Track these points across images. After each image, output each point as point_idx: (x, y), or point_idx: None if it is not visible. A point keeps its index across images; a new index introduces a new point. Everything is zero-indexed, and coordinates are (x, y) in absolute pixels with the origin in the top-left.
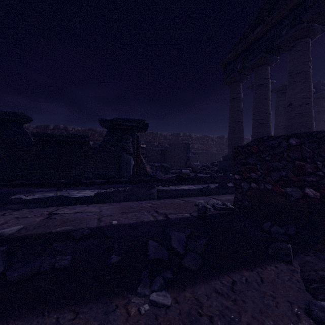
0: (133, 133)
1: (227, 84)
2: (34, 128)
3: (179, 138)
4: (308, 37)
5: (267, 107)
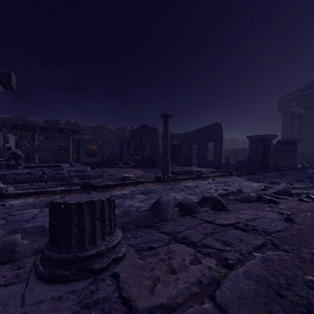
0: (296, 145)
1: (282, 111)
2: (115, 129)
3: None
4: None
5: None
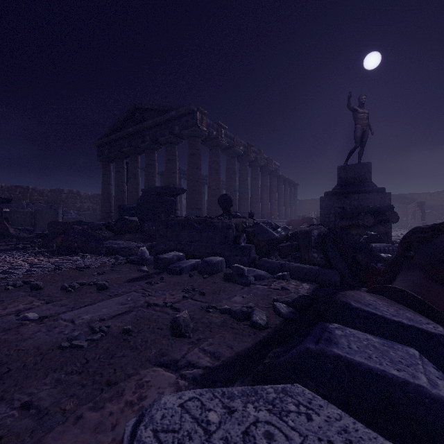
0: None
1: (100, 161)
2: None
3: (62, 195)
4: (137, 154)
5: (123, 188)
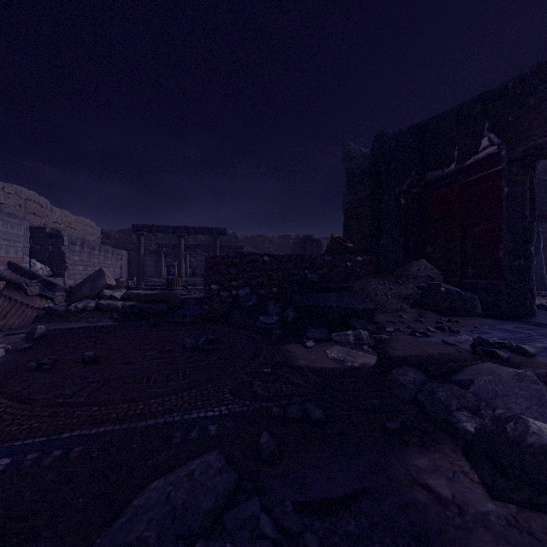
0: None
1: None
2: (277, 238)
3: None
4: None
5: None
